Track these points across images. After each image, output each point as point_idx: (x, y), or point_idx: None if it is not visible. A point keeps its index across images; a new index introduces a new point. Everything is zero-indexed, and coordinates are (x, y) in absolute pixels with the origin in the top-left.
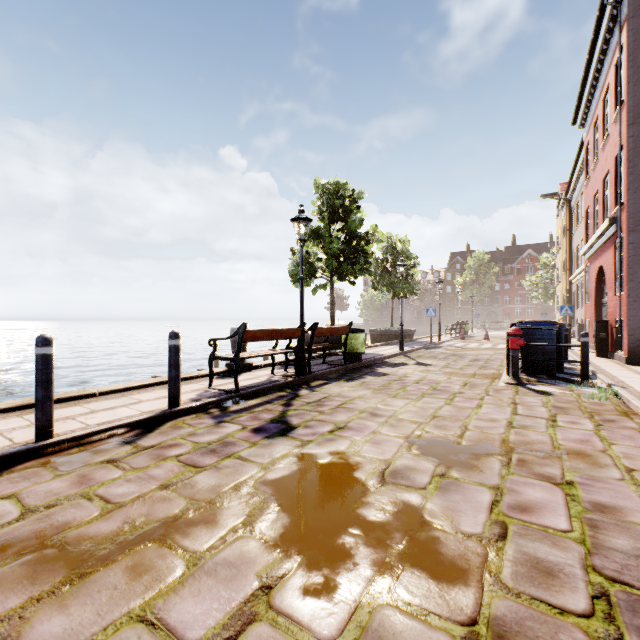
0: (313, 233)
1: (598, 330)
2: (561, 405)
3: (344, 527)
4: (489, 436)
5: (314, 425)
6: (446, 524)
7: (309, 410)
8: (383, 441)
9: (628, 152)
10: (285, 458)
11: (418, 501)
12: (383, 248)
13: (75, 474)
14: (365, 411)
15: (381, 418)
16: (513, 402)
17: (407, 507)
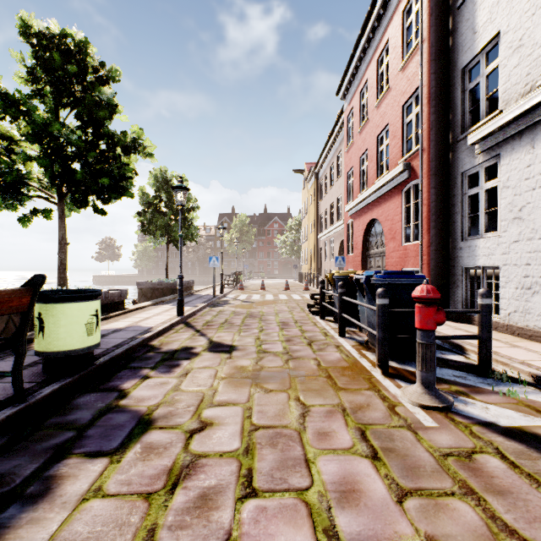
0: (6, 101)
1: None
2: None
3: None
4: None
5: None
6: None
7: None
8: None
9: (431, 89)
10: None
11: None
12: (156, 183)
13: None
14: None
15: None
16: None
17: None
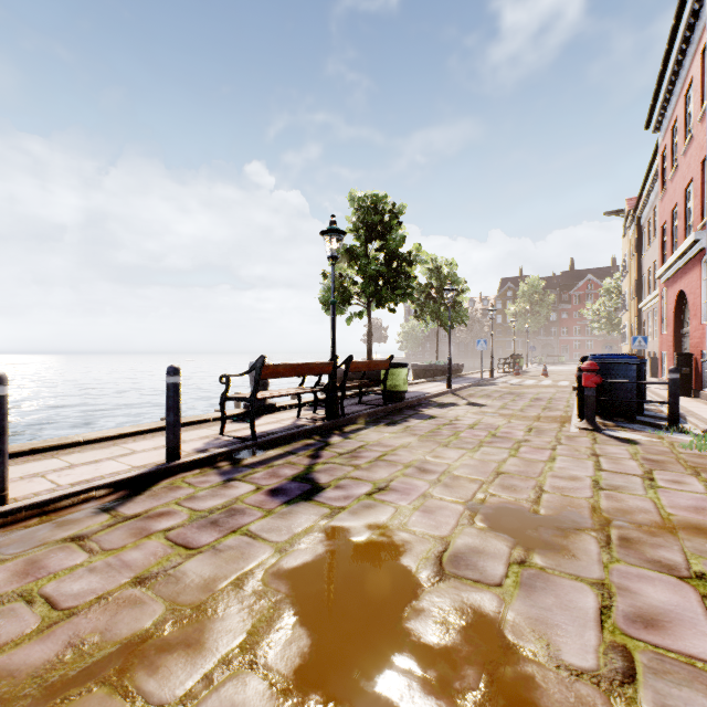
0: (347, 253)
1: (680, 365)
2: (654, 457)
3: (390, 656)
4: (573, 501)
5: (347, 485)
6: (540, 650)
7: (341, 464)
8: (437, 508)
9: None
10: (308, 534)
11: (494, 607)
12: (427, 271)
13: (23, 559)
14: (411, 465)
15: (432, 475)
16: (593, 453)
17: (479, 618)
